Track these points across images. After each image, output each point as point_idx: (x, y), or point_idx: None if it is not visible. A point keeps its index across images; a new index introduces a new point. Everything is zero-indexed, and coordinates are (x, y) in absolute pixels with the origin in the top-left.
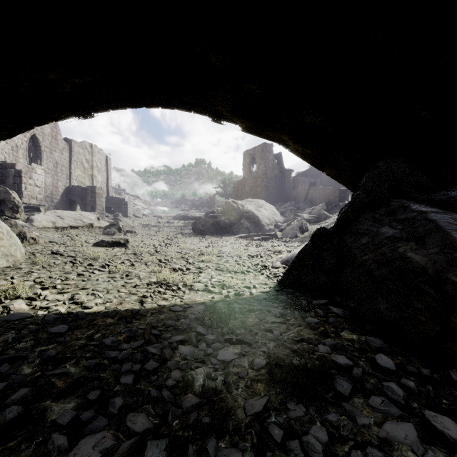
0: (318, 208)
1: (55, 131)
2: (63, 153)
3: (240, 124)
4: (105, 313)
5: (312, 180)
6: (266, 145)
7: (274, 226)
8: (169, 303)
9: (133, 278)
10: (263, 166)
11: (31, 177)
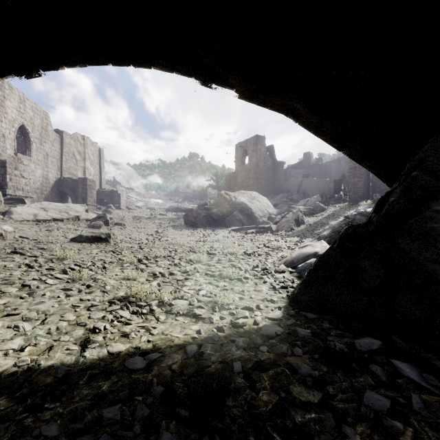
0: (313, 199)
1: (45, 121)
2: (53, 144)
3: (237, 87)
4: (7, 377)
5: (304, 172)
6: (258, 137)
7: (267, 218)
8: (129, 345)
9: (94, 291)
10: (256, 158)
11: (17, 168)
